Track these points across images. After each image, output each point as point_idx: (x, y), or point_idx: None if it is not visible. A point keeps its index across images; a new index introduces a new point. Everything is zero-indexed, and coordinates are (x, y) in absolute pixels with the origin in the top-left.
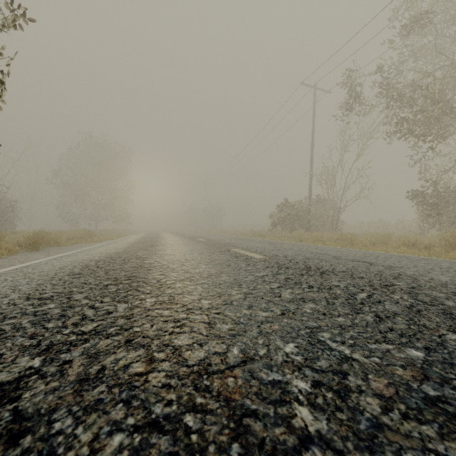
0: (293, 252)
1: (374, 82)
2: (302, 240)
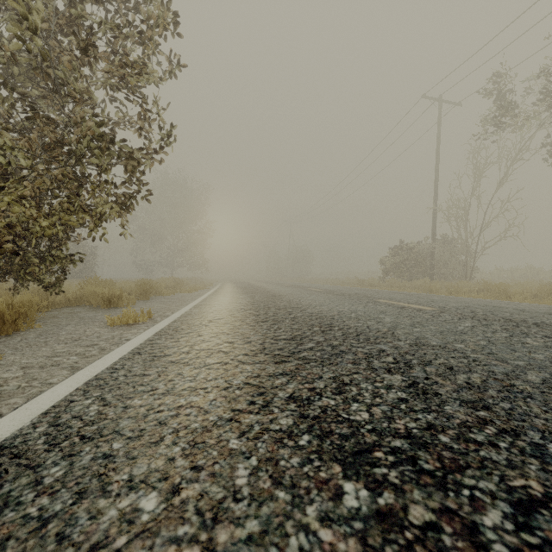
0: (456, 304)
1: (528, 89)
2: (432, 291)
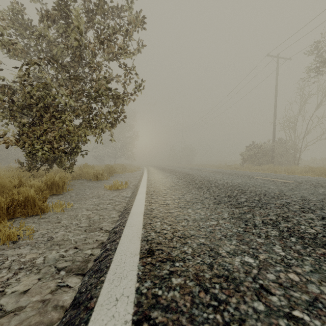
0: (303, 179)
1: None
2: (276, 172)
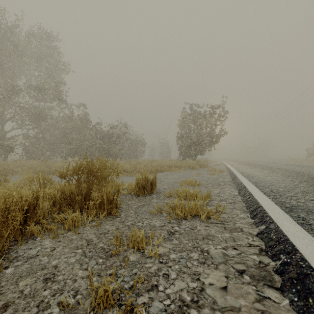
0: (296, 164)
1: None
2: None
